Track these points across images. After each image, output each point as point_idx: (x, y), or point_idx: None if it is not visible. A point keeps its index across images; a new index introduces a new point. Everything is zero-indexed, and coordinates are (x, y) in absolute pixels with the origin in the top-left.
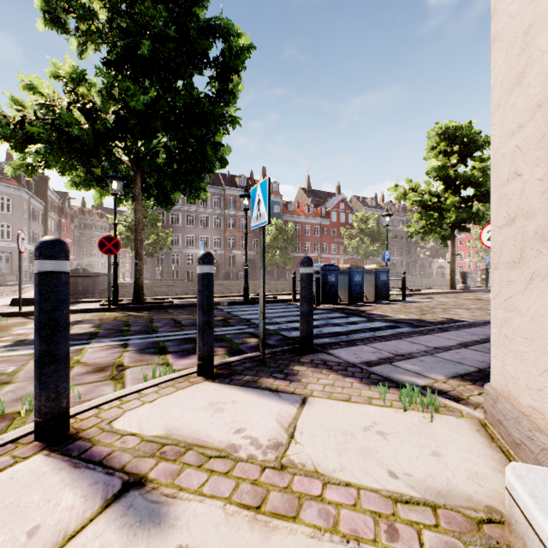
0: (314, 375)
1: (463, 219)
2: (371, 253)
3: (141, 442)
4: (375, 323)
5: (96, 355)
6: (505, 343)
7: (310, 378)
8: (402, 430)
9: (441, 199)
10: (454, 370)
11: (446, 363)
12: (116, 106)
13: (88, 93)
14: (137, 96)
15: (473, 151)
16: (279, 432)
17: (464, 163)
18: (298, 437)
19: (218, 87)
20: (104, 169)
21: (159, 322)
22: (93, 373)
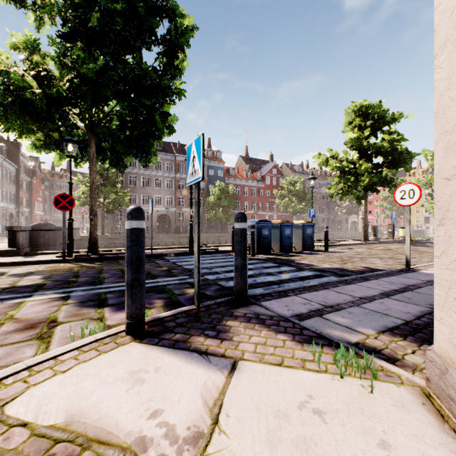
0: (246, 331)
1: (374, 182)
2: (298, 211)
3: (29, 437)
4: (303, 272)
5: (32, 310)
6: (455, 308)
7: (242, 335)
8: (341, 406)
9: (356, 166)
10: (382, 323)
11: (373, 315)
12: (70, 75)
13: (42, 62)
14: (87, 64)
15: (383, 125)
16: (202, 415)
17: (375, 135)
18: (223, 423)
19: (165, 62)
20: (62, 133)
21: (107, 273)
22: (21, 331)
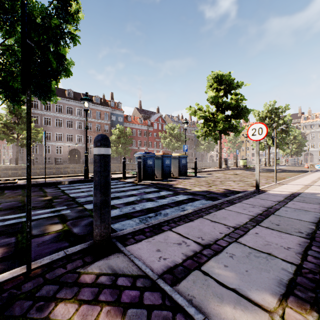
0: None
1: (226, 128)
2: (176, 148)
3: None
4: (179, 196)
5: None
6: None
7: None
8: None
9: (214, 116)
10: (274, 274)
11: (258, 257)
12: None
13: None
14: None
15: (231, 89)
16: None
17: (226, 96)
18: None
19: (57, 5)
20: None
21: None
22: None
